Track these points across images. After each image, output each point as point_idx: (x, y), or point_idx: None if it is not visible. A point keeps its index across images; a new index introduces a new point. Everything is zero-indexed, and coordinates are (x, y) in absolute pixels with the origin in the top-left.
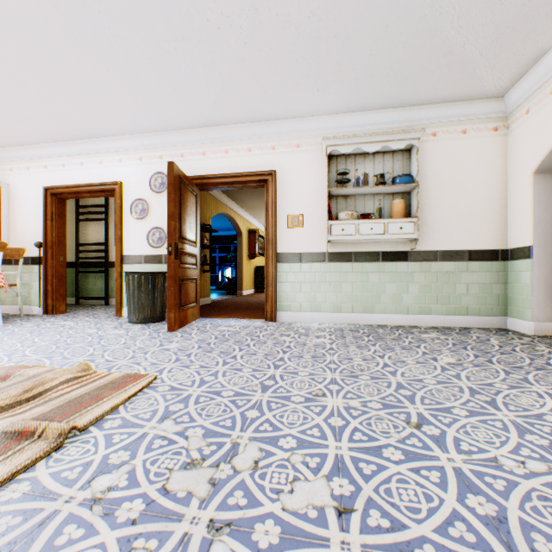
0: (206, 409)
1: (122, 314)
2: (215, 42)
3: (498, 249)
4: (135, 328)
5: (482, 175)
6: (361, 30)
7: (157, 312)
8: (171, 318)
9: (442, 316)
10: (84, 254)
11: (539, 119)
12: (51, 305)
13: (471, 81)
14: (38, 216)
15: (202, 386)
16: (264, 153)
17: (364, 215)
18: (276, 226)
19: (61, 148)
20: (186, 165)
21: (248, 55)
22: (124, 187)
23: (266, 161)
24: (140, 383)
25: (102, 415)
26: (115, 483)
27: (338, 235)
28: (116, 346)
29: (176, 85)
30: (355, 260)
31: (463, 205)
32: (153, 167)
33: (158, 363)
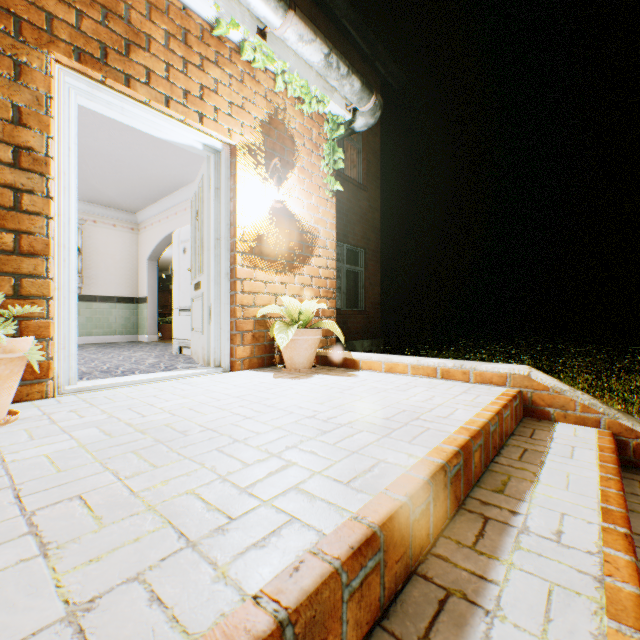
0: None
1: None
2: None
3: (135, 297)
4: None
5: (126, 254)
6: None
7: None
8: None
9: (102, 337)
10: None
11: (150, 235)
12: None
13: (116, 203)
14: None
15: None
16: None
17: None
18: None
19: None
20: None
21: None
22: None
23: None
24: None
25: None
26: None
27: None
28: None
29: None
30: None
31: (115, 269)
32: None
33: None
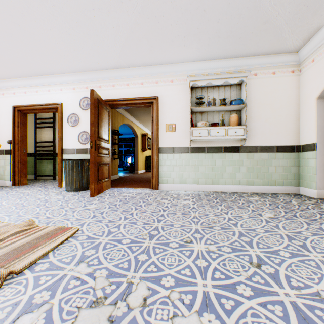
0: (110, 254)
1: (62, 185)
2: (119, 11)
3: (294, 145)
4: (69, 194)
5: (285, 100)
6: (213, 5)
7: (84, 184)
8: (92, 188)
9: (261, 186)
10: (40, 148)
11: (321, 65)
12: (17, 180)
13: (279, 41)
14: (9, 124)
15: (109, 236)
16: (151, 86)
17: (213, 124)
18: (158, 131)
19: (24, 82)
20: (102, 92)
21: (141, 21)
22: (64, 106)
23: (152, 90)
24: (66, 234)
25: (35, 260)
26: (34, 322)
27: (197, 136)
28: (55, 207)
29: (95, 41)
30: (207, 151)
31: (273, 118)
32: (82, 94)
33: (81, 219)
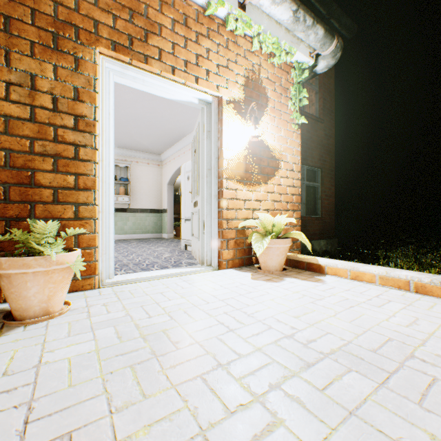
0: None
1: None
2: None
3: (160, 209)
4: None
5: (155, 181)
6: None
7: None
8: None
9: (141, 234)
10: None
11: (168, 168)
12: None
13: (148, 149)
14: None
15: None
16: None
17: None
18: None
19: None
20: None
21: None
22: None
23: None
24: None
25: None
26: None
27: None
28: None
29: None
30: None
31: (148, 192)
32: None
33: None
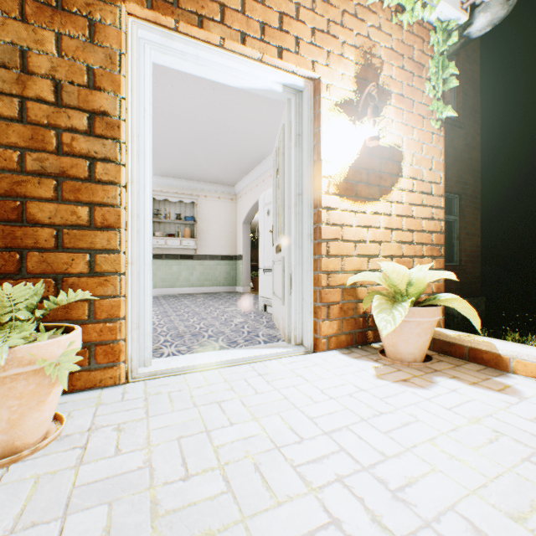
0: None
1: None
2: None
3: (233, 255)
4: None
5: (227, 220)
6: (167, 157)
7: None
8: None
9: (210, 287)
10: None
11: (243, 202)
12: None
13: (219, 179)
14: None
15: None
16: None
17: (170, 234)
18: None
19: None
20: None
21: None
22: None
23: None
24: None
25: None
26: None
27: (155, 245)
28: None
29: None
30: (165, 258)
31: (219, 233)
32: None
33: None
